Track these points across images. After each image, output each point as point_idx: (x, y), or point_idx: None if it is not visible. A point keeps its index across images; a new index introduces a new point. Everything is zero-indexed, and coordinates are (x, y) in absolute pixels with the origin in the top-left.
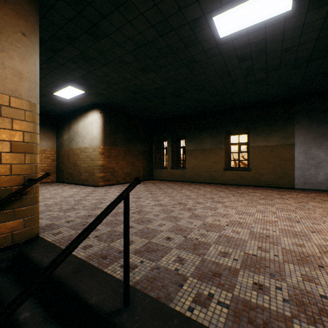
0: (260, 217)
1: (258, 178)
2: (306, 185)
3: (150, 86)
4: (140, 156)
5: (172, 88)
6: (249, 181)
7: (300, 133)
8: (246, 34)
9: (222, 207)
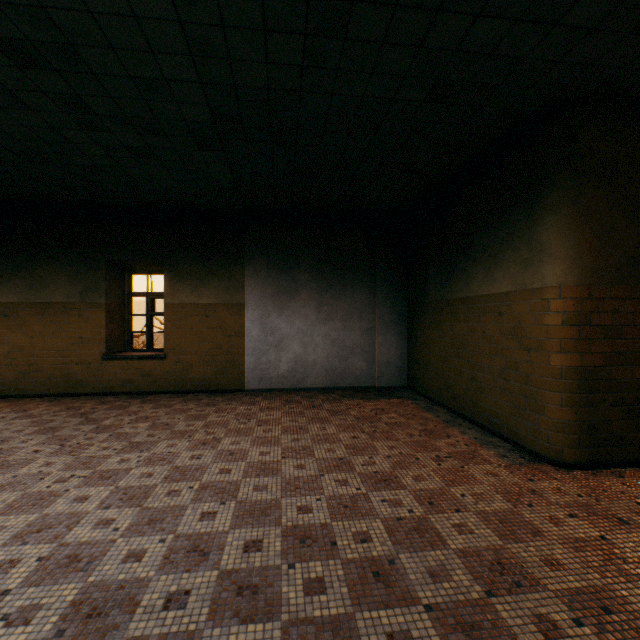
0: None
1: (181, 373)
2: (264, 383)
3: None
4: None
5: None
6: (164, 381)
7: (254, 284)
8: None
9: None
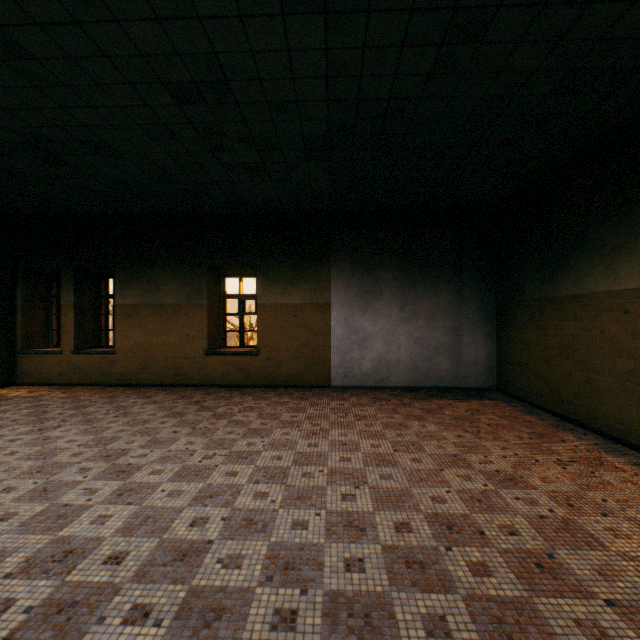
0: (180, 533)
1: (272, 369)
2: (348, 380)
3: None
4: None
5: (6, 128)
6: (257, 376)
7: (339, 284)
8: (152, 14)
9: (104, 502)
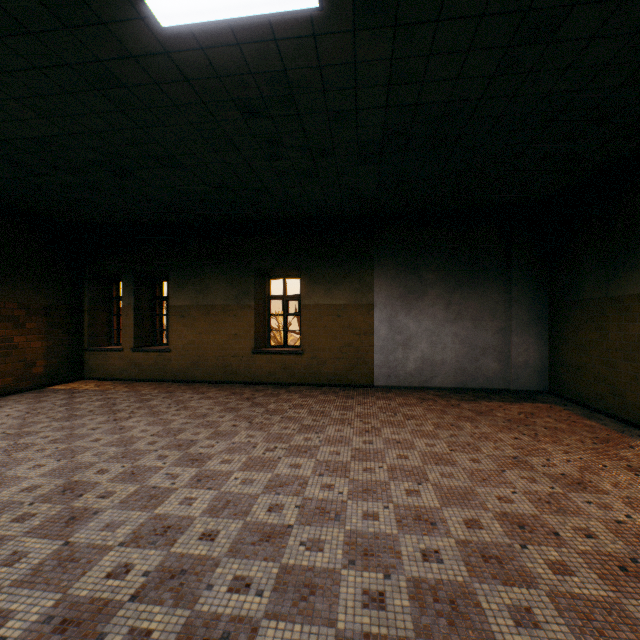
0: (260, 516)
1: (316, 368)
2: (391, 380)
3: (7, 128)
4: (36, 320)
5: (90, 148)
6: (302, 375)
7: (382, 285)
8: (233, 40)
9: (187, 486)
